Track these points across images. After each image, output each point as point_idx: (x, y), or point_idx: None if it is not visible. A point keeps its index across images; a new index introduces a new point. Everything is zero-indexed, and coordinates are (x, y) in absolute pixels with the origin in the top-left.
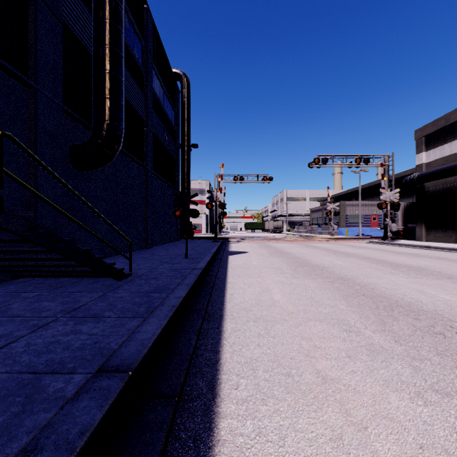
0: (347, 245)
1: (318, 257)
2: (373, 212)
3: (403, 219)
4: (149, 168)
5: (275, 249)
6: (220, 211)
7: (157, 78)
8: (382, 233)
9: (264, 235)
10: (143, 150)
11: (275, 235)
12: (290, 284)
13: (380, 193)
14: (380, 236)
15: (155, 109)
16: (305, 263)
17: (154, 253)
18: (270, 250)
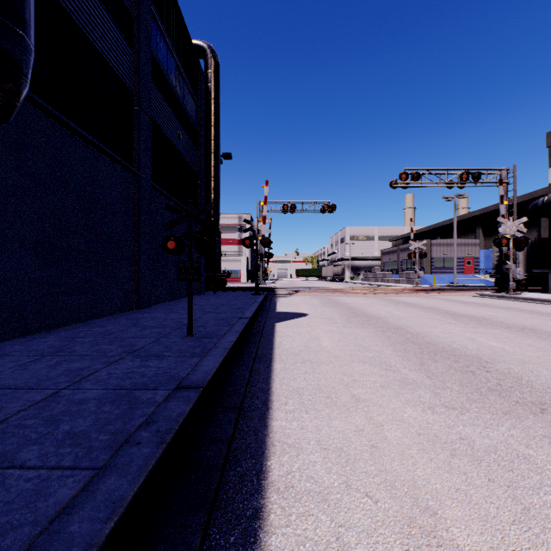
0: (453, 301)
1: (434, 327)
2: (467, 254)
3: (526, 262)
4: (143, 175)
5: (348, 308)
6: (263, 250)
7: (163, 39)
8: (481, 281)
9: (322, 284)
10: (132, 144)
11: (337, 284)
12: (473, 457)
13: (477, 229)
14: (487, 286)
15: (158, 85)
16: (427, 343)
17: (139, 322)
18: (343, 311)
